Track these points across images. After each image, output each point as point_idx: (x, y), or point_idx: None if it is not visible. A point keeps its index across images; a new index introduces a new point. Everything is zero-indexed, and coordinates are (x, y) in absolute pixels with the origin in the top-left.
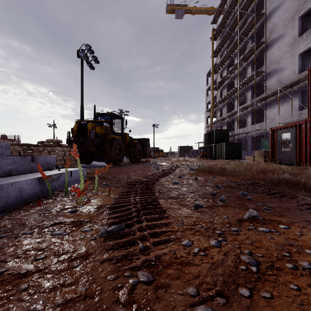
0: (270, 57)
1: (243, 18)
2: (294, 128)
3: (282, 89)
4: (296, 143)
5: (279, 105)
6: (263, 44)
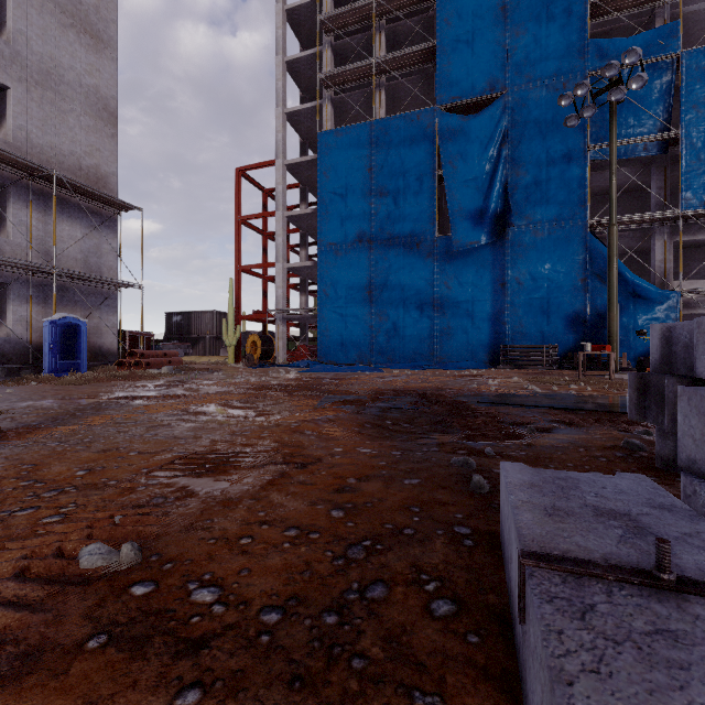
0: None
1: None
2: None
3: None
4: None
5: None
6: None
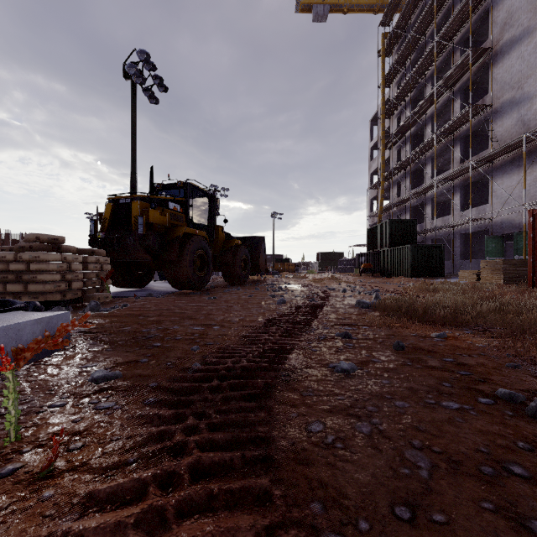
0: (502, 76)
1: (444, 8)
2: None
3: (533, 136)
4: None
5: (522, 169)
6: (487, 53)
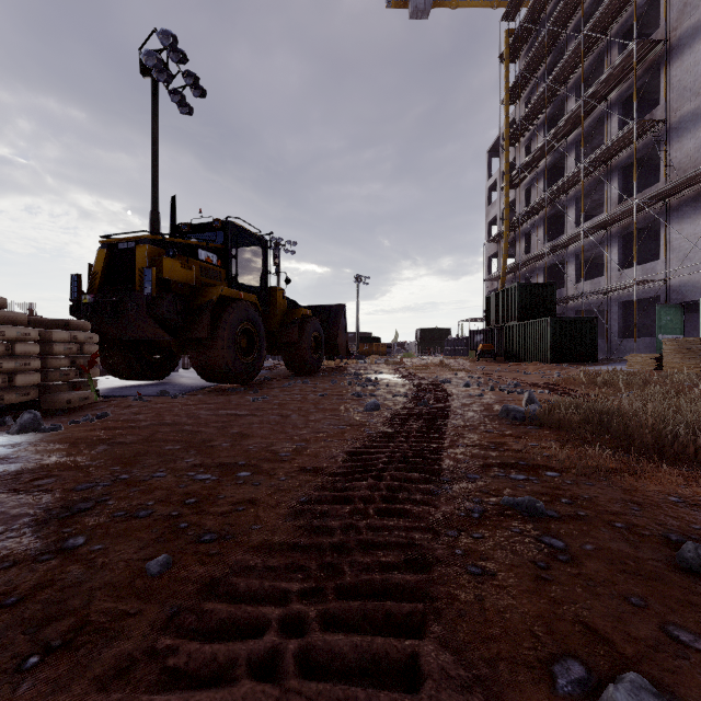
0: (680, 79)
1: None
2: None
3: None
4: None
5: None
6: (658, 48)
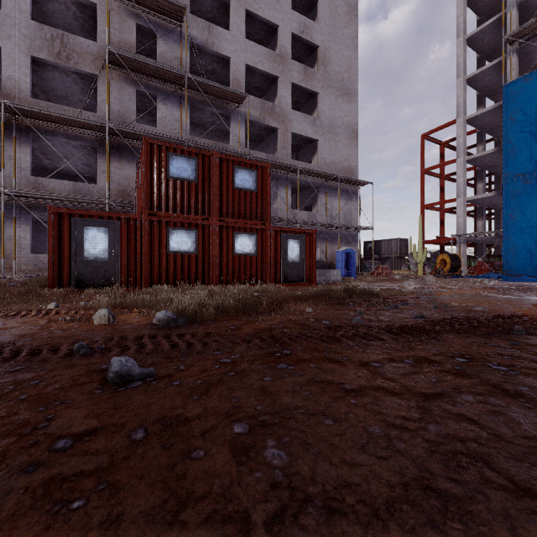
0: None
1: None
2: (118, 221)
3: None
4: (120, 249)
5: None
6: None
